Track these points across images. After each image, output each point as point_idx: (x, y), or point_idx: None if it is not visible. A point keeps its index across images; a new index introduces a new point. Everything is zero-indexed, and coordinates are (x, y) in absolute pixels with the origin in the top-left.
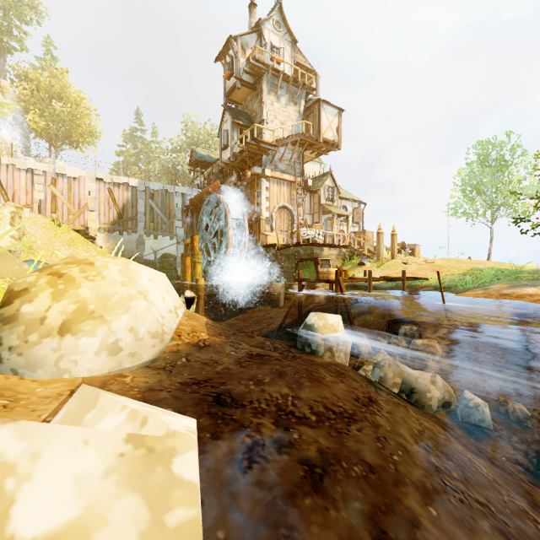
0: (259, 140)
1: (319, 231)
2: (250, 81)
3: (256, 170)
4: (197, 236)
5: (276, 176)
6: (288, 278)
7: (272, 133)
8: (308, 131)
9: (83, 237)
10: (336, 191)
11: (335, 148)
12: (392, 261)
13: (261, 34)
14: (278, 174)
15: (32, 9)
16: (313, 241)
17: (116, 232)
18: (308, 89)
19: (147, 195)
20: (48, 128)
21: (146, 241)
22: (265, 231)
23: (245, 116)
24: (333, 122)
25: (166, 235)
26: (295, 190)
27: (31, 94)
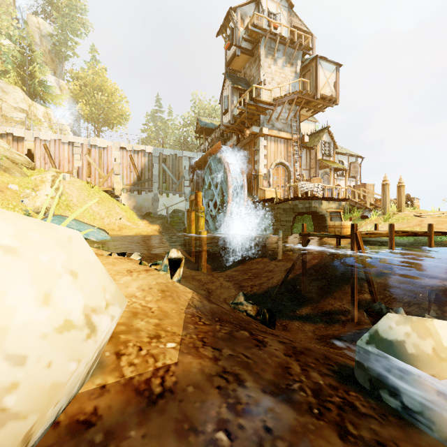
0: (257, 100)
1: (318, 185)
2: (248, 48)
3: (254, 130)
4: (201, 193)
5: (273, 134)
6: (285, 231)
7: (270, 94)
8: (304, 89)
9: (110, 196)
10: (332, 146)
11: (332, 104)
12: (401, 213)
13: (259, 2)
14: (275, 132)
15: (81, 25)
16: (311, 195)
17: (136, 192)
18: (304, 49)
19: (160, 160)
20: (92, 114)
21: (159, 199)
22: (262, 187)
23: (244, 81)
24: (330, 78)
25: (176, 194)
26: (292, 147)
27: (81, 89)
